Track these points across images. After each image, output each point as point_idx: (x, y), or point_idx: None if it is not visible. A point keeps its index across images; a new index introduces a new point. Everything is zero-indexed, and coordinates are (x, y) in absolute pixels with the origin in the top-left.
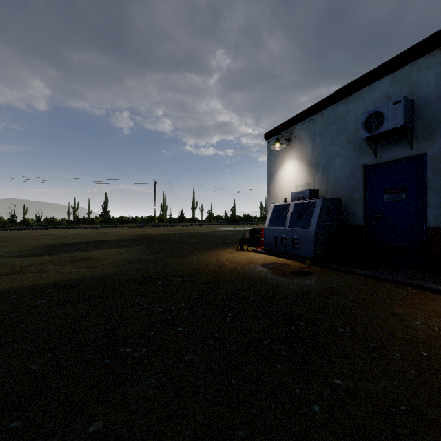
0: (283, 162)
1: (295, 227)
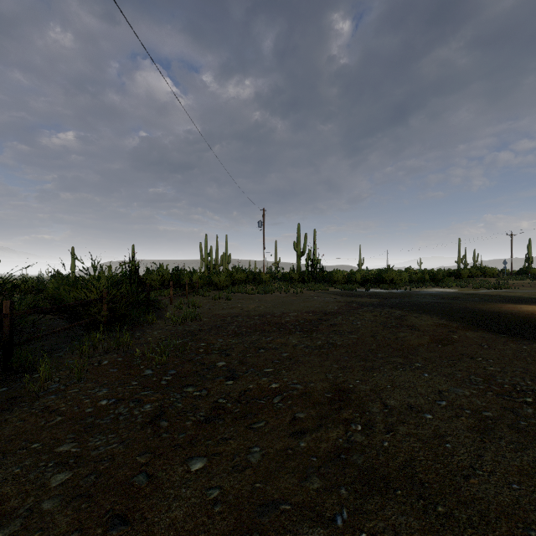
0: None
1: None
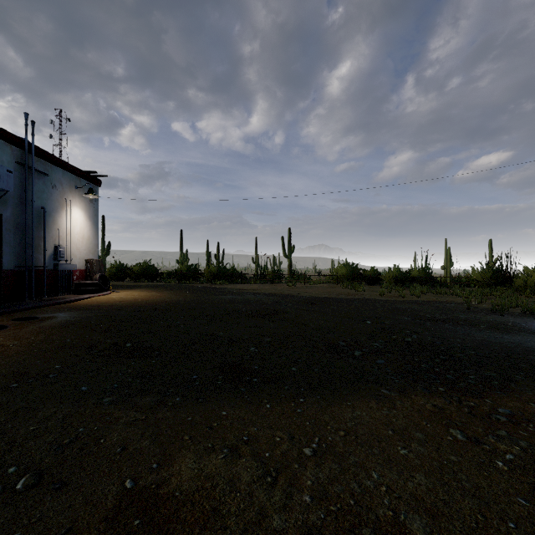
0: None
1: None
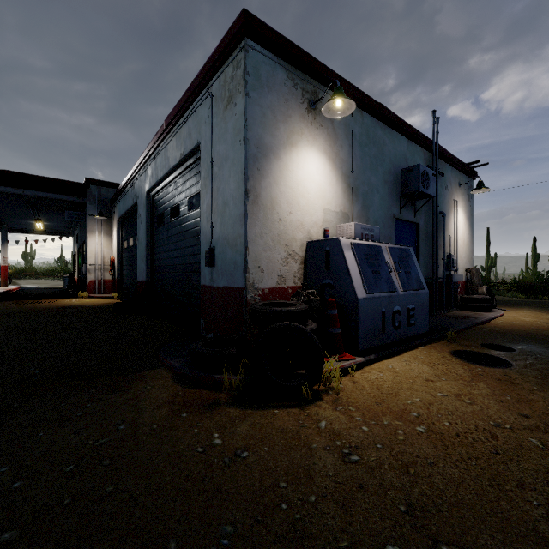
0: (299, 141)
1: (412, 288)
